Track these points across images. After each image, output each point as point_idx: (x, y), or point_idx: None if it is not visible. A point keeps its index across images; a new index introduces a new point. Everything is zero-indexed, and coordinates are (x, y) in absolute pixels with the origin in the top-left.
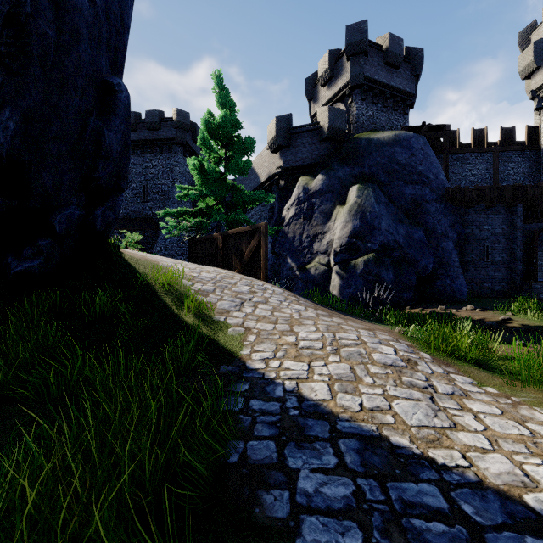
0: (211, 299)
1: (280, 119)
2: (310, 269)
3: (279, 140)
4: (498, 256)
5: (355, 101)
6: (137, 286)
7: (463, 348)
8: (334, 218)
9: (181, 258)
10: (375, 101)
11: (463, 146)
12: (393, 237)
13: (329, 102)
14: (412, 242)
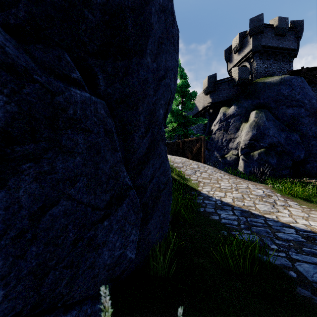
0: (182, 170)
1: (210, 77)
2: (227, 157)
3: (209, 88)
4: None
5: (255, 60)
6: None
7: (299, 193)
8: (241, 130)
9: None
10: (268, 58)
11: None
12: (277, 140)
13: (239, 62)
14: (290, 142)
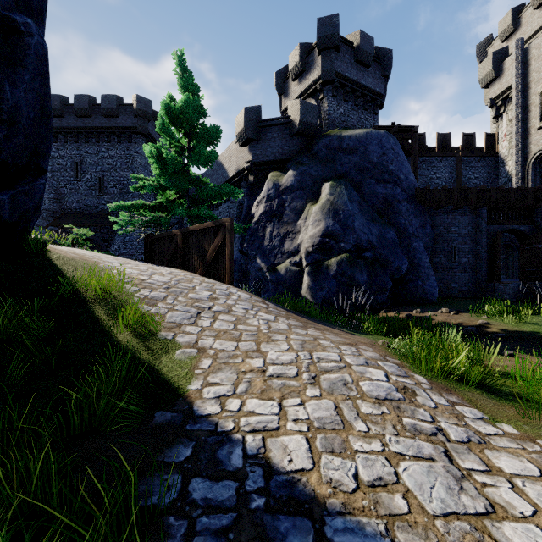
0: (159, 310)
1: (249, 110)
2: (281, 270)
3: (248, 132)
4: (464, 257)
5: (327, 97)
6: (59, 294)
7: (461, 366)
8: (306, 216)
9: (142, 257)
10: (346, 98)
11: (429, 149)
12: (366, 237)
13: (300, 97)
14: (385, 242)
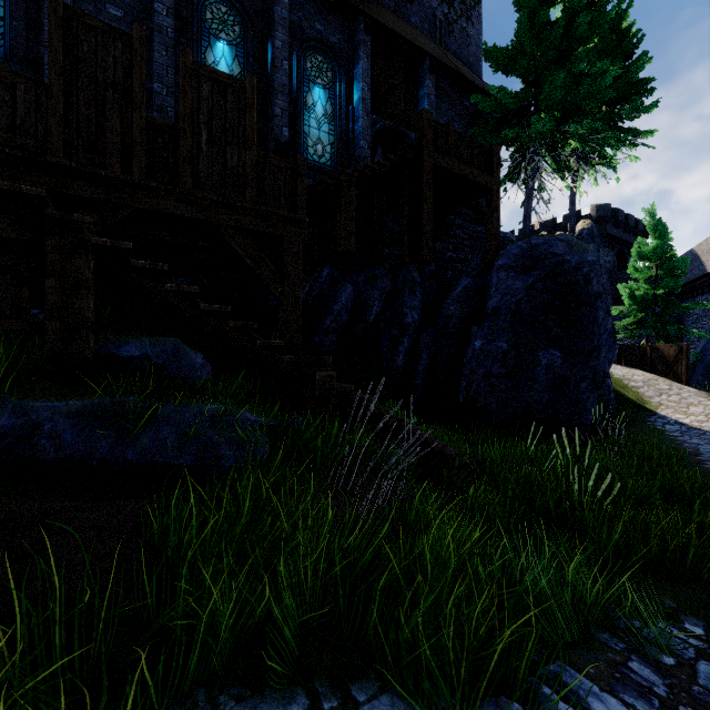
0: (641, 391)
1: None
2: None
3: None
4: None
5: None
6: None
7: None
8: None
9: None
10: None
11: None
12: None
13: None
14: None
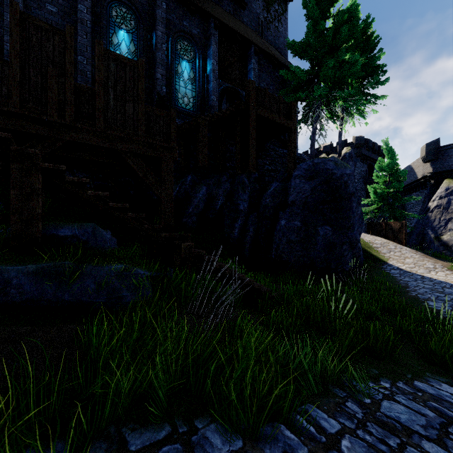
0: (379, 250)
1: (429, 144)
2: (443, 238)
3: (428, 157)
4: None
5: None
6: None
7: None
8: None
9: None
10: None
11: None
12: None
13: None
14: None
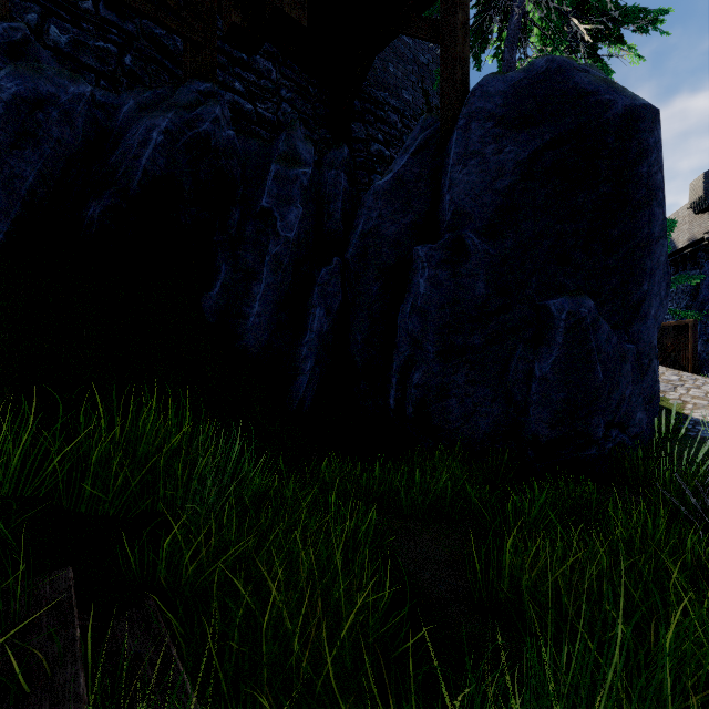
0: None
1: None
2: None
3: (708, 200)
4: None
5: None
6: None
7: None
8: None
9: None
10: None
11: None
12: None
13: None
14: None
